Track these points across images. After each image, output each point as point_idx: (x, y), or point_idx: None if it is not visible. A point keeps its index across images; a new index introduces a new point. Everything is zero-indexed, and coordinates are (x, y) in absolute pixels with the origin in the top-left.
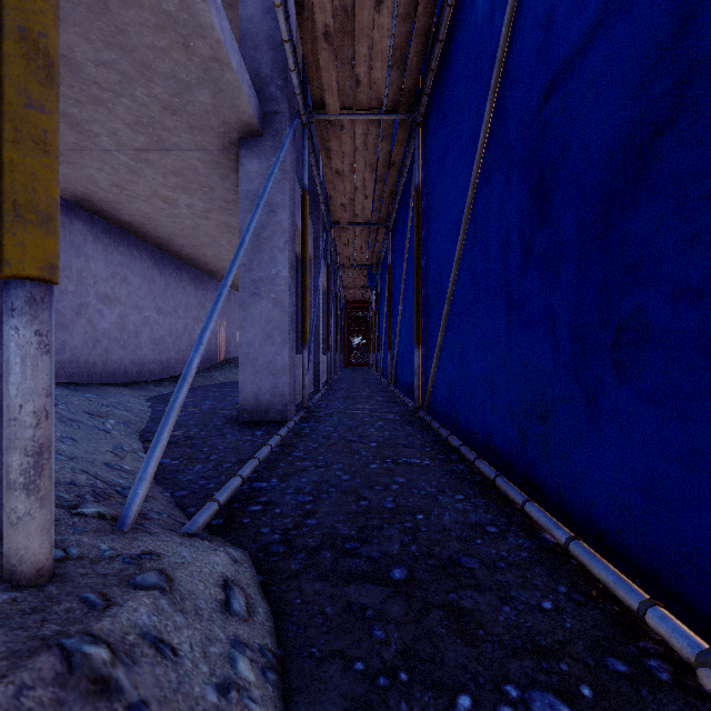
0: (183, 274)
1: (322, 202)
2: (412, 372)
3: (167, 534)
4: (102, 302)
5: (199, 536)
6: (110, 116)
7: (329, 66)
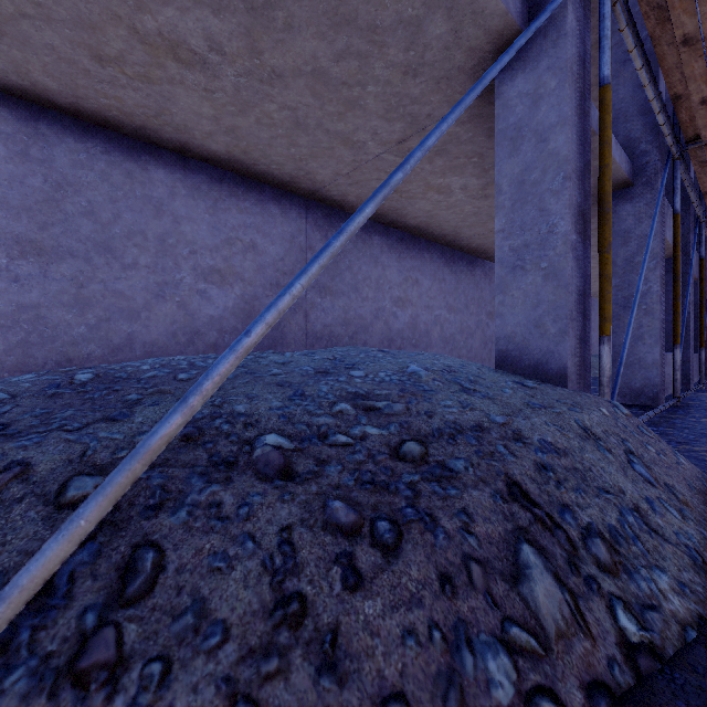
0: None
1: (694, 202)
2: None
3: None
4: (488, 318)
5: None
6: None
7: (705, 115)
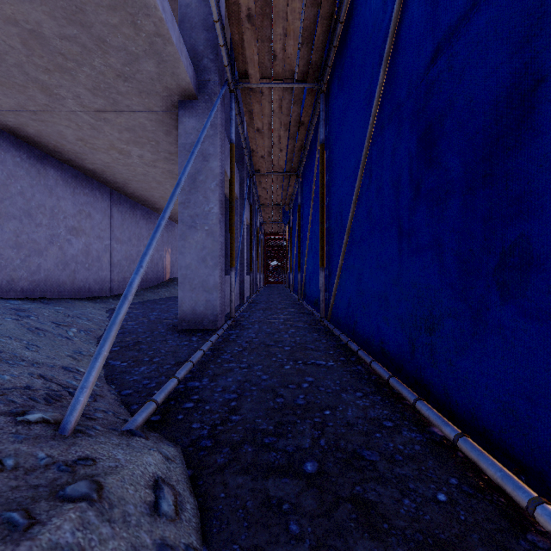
0: (137, 212)
1: (246, 154)
2: (318, 289)
3: (107, 435)
4: (71, 233)
5: (137, 434)
6: (74, 82)
7: (251, 42)
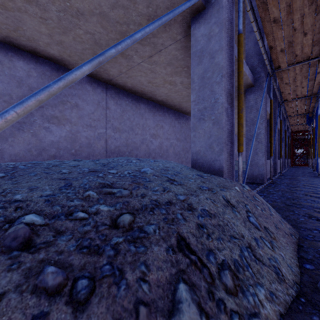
0: None
1: (278, 96)
2: None
3: None
4: None
5: None
6: None
7: (282, 57)
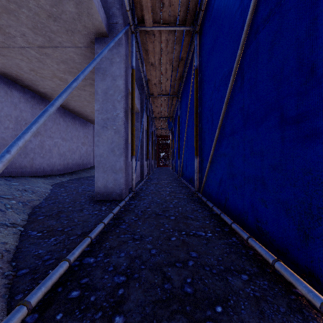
0: (76, 121)
1: (144, 82)
2: (192, 171)
3: None
4: None
5: None
6: (18, 22)
7: None
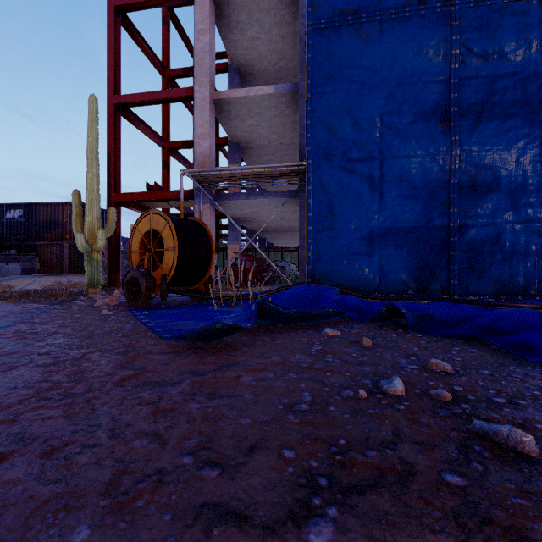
0: None
1: None
2: None
3: None
4: None
5: None
6: None
7: None
